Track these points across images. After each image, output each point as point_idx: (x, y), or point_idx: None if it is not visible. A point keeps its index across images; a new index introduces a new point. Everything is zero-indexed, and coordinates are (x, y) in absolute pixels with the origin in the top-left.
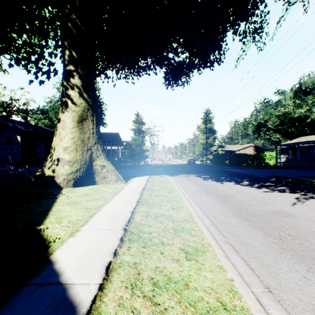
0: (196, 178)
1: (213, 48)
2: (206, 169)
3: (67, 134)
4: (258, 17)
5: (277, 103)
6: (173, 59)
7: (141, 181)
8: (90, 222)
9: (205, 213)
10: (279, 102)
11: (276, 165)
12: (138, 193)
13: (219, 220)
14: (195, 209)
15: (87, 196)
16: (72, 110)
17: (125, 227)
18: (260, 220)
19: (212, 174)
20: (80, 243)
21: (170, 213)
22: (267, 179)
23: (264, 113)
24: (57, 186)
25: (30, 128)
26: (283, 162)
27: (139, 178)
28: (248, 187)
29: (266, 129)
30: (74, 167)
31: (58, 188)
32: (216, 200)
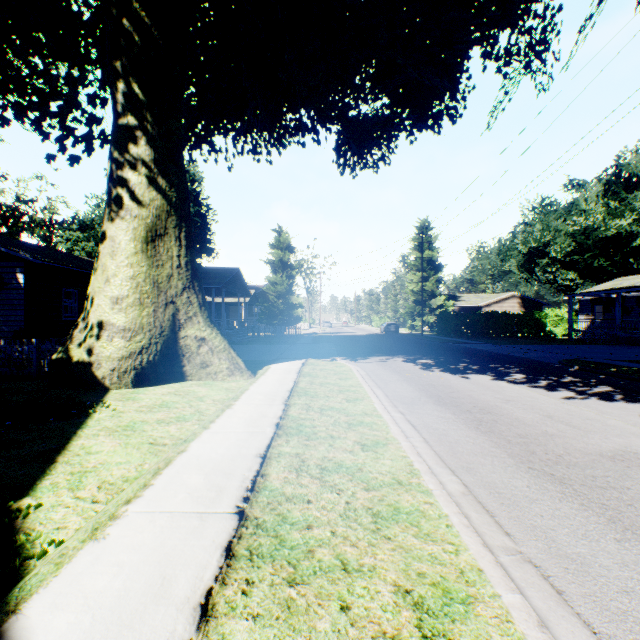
0: (407, 366)
1: (443, 84)
2: (425, 344)
3: (121, 267)
4: (539, 17)
5: (570, 208)
6: (356, 106)
7: (285, 372)
8: (152, 490)
9: (443, 459)
10: (573, 206)
11: (570, 336)
12: (278, 403)
13: (482, 479)
14: (416, 448)
15: (161, 411)
16: (132, 215)
17: (242, 506)
18: (586, 481)
19: (439, 356)
20: (110, 567)
21: (358, 461)
22: (561, 368)
23: (542, 228)
24: (98, 386)
25: (47, 257)
26: (586, 329)
27: (281, 365)
28: (527, 388)
29: (546, 262)
30: (135, 342)
31: (100, 390)
32: (463, 421)
